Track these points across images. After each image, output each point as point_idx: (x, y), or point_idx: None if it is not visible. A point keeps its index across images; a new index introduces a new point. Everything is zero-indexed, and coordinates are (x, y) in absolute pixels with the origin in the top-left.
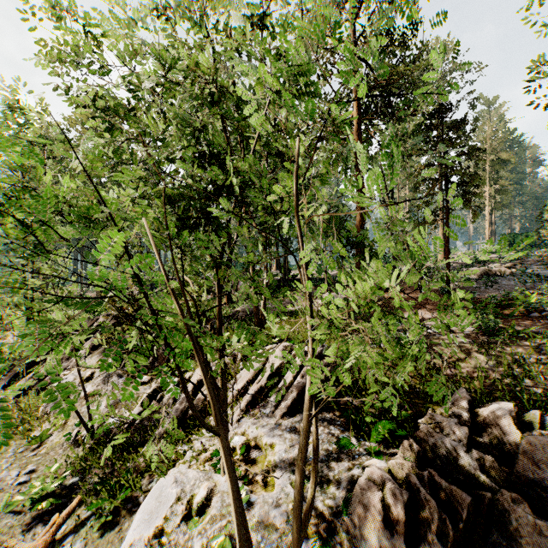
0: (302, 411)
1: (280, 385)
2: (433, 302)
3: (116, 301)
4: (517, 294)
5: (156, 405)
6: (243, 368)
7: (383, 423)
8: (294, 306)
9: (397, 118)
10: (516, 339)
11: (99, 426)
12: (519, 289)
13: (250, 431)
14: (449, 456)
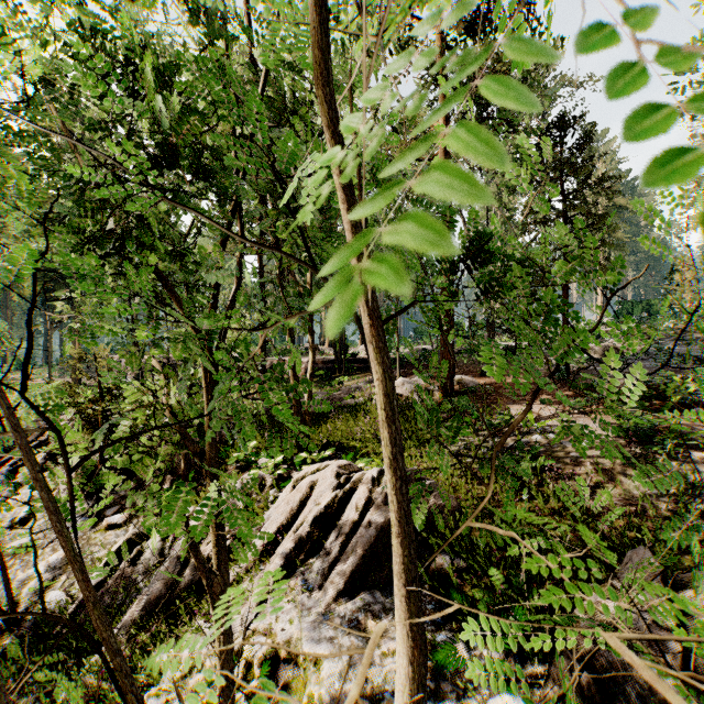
0: (370, 586)
1: (332, 537)
2: (548, 392)
3: (76, 395)
4: (664, 380)
5: (127, 569)
6: (274, 502)
7: (512, 615)
8: (353, 397)
9: (499, 133)
10: (681, 448)
11: (30, 608)
12: (666, 374)
13: (279, 629)
14: (649, 696)
